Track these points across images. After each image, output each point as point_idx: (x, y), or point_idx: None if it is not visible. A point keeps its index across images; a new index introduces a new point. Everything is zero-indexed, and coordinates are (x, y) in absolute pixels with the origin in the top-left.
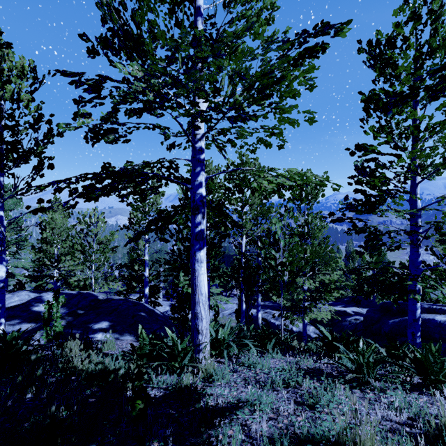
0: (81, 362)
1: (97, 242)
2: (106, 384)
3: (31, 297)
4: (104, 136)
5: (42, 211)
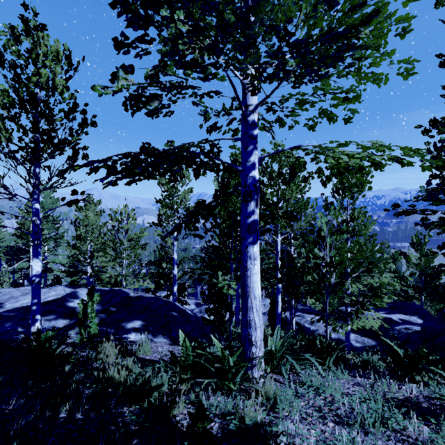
0: (117, 370)
1: (127, 239)
2: (148, 403)
3: (66, 292)
4: (146, 103)
5: (77, 203)
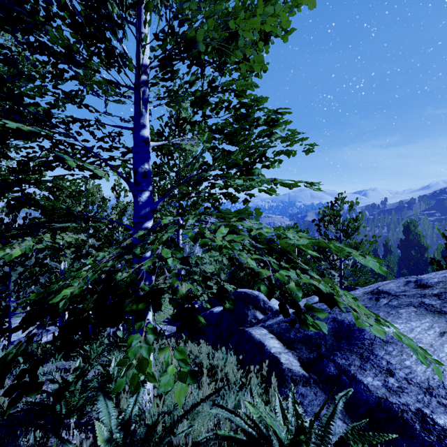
0: None
1: None
2: None
3: None
4: None
5: None
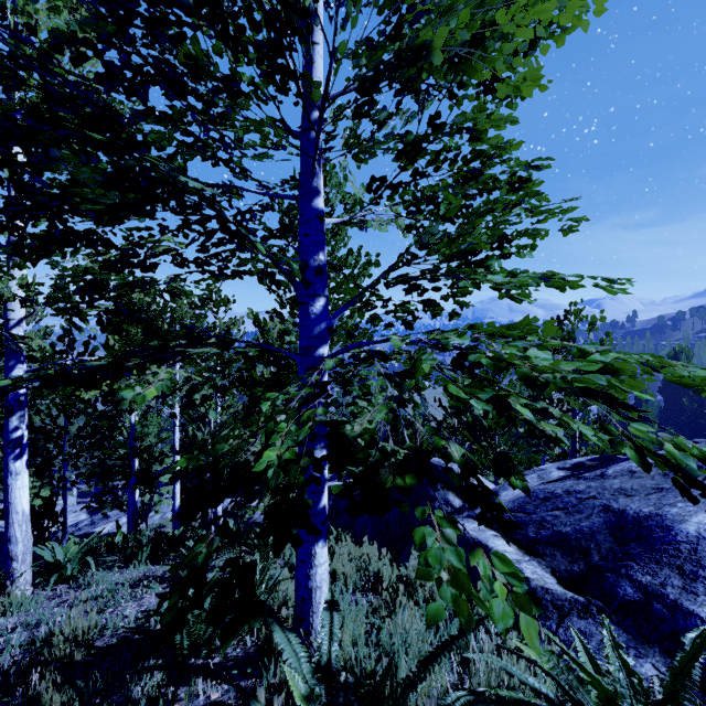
0: None
1: None
2: None
3: None
4: None
5: None
